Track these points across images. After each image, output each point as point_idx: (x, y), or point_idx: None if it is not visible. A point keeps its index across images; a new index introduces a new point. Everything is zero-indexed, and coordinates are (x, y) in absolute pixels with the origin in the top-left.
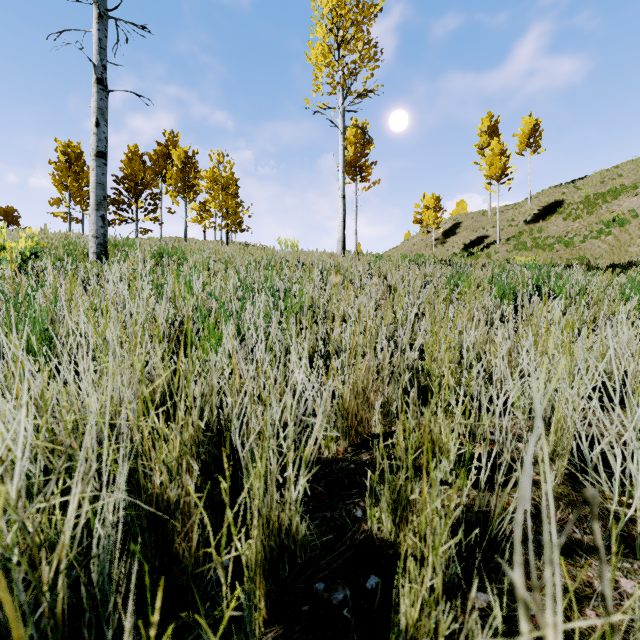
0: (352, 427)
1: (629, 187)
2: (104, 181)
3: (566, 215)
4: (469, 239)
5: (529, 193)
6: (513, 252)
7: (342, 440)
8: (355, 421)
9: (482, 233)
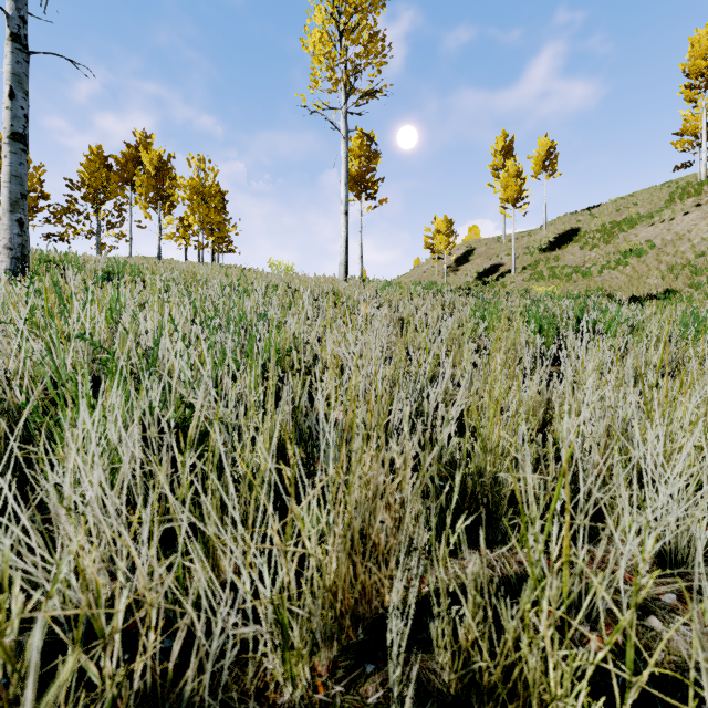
0: (346, 613)
1: (645, 216)
2: (22, 173)
3: (583, 244)
4: (483, 267)
5: (545, 219)
6: (529, 282)
7: (325, 649)
8: (352, 599)
9: (496, 261)
